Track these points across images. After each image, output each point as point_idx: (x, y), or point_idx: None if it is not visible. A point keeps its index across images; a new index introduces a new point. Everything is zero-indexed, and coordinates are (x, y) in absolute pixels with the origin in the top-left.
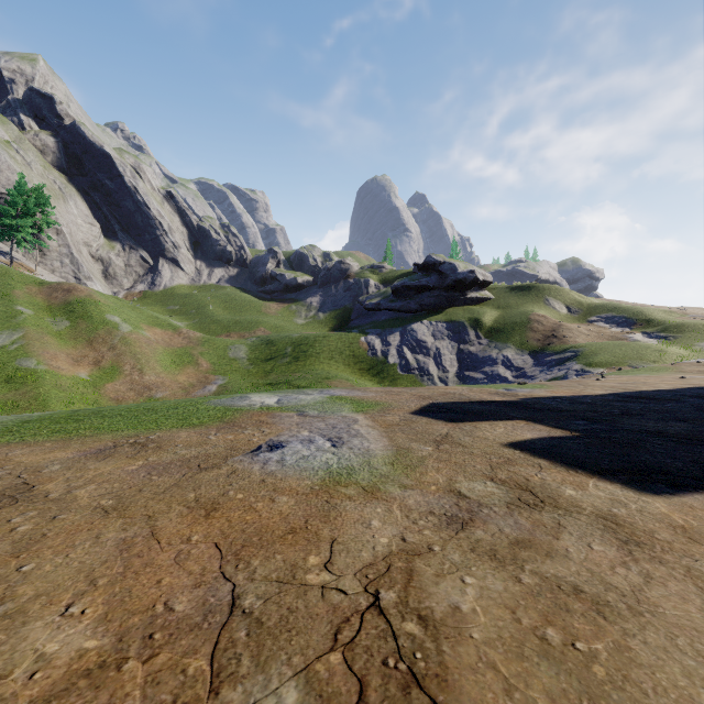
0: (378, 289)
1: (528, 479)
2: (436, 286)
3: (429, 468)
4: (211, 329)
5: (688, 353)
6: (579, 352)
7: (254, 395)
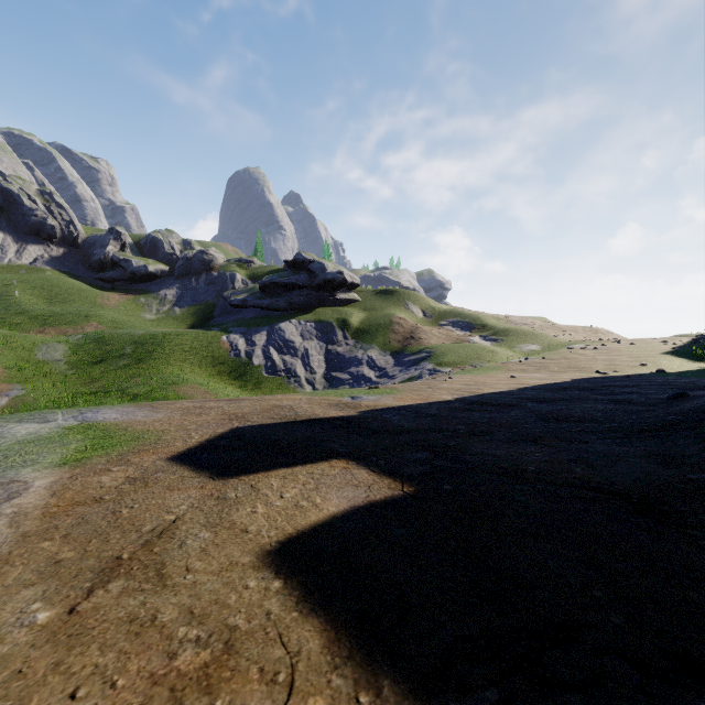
0: (246, 285)
1: None
2: (305, 285)
3: None
4: (15, 322)
5: (512, 354)
6: (432, 353)
7: None
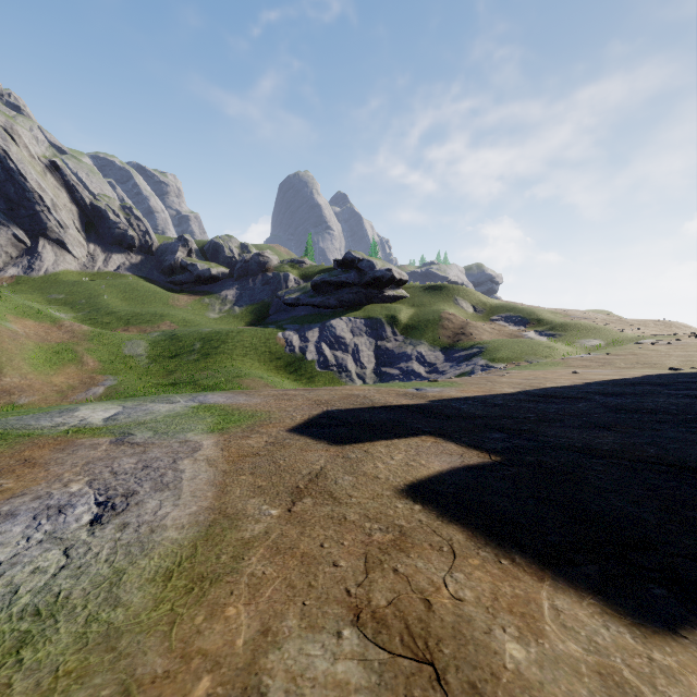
0: (298, 284)
1: (430, 601)
2: (355, 283)
3: (241, 582)
4: (105, 322)
5: (571, 349)
6: (484, 348)
7: (89, 406)
